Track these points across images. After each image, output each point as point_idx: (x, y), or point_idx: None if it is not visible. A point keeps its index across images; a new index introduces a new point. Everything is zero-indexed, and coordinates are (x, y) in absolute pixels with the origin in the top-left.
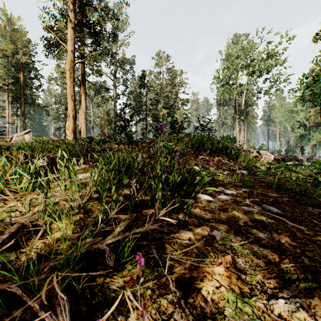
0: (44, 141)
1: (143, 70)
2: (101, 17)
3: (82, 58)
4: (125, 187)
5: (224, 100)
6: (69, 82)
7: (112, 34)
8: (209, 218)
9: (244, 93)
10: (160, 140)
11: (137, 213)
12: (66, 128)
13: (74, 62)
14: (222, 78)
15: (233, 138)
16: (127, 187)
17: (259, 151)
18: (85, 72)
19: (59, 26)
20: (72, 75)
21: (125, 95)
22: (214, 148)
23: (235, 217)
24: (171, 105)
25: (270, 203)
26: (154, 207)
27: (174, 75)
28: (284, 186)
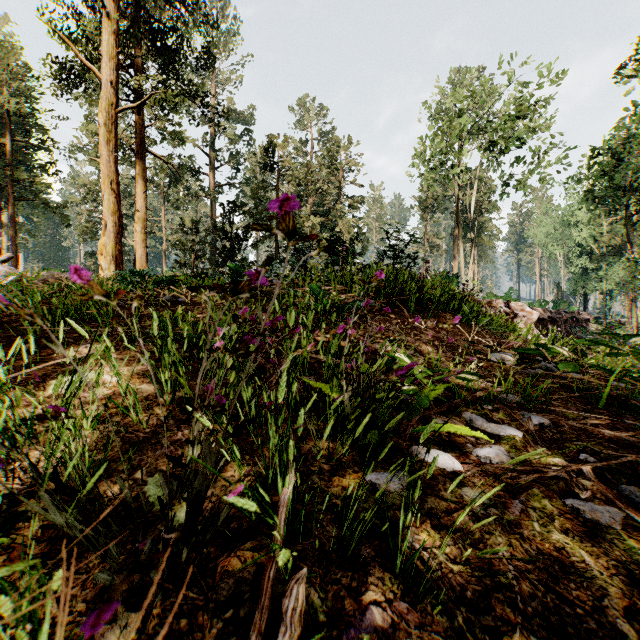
0: (40, 281)
1: (271, 134)
2: (179, 17)
3: (135, 102)
4: (185, 427)
5: (436, 200)
6: (105, 150)
7: (203, 53)
8: (484, 589)
9: (475, 186)
10: (305, 280)
11: (190, 581)
12: (100, 251)
13: (118, 108)
14: (433, 154)
15: (454, 277)
16: (191, 427)
17: (509, 304)
18: (143, 134)
19: (83, 28)
20: (114, 136)
21: (233, 186)
22: (425, 298)
23: (576, 572)
24: (329, 207)
25: (634, 474)
26: (268, 536)
27: (335, 147)
28: (631, 402)
